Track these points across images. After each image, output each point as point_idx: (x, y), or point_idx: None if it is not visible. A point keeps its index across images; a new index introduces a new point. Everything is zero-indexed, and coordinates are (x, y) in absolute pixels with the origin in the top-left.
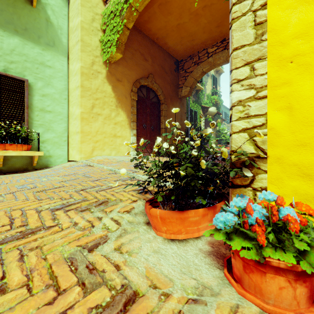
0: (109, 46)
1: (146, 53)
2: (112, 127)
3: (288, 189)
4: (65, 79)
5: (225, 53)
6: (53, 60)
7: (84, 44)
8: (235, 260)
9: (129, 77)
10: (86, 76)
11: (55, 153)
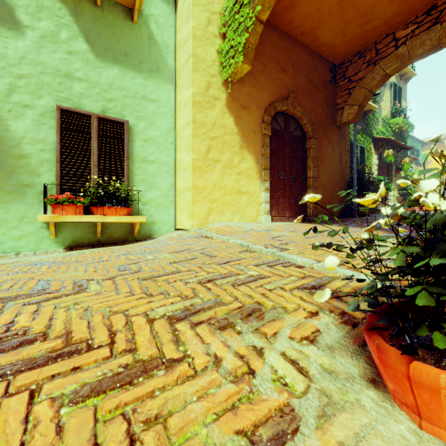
0: (231, 55)
1: (285, 60)
2: (235, 179)
3: None
4: (171, 115)
5: (435, 31)
6: (157, 90)
7: (196, 61)
8: None
9: (258, 101)
10: (199, 107)
11: (159, 218)
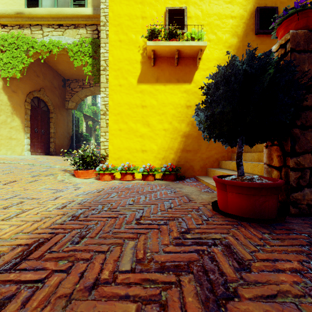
0: (11, 68)
1: (38, 71)
2: (8, 130)
3: (112, 163)
4: None
5: None
6: None
7: None
8: (100, 176)
9: (23, 89)
10: None
11: None
